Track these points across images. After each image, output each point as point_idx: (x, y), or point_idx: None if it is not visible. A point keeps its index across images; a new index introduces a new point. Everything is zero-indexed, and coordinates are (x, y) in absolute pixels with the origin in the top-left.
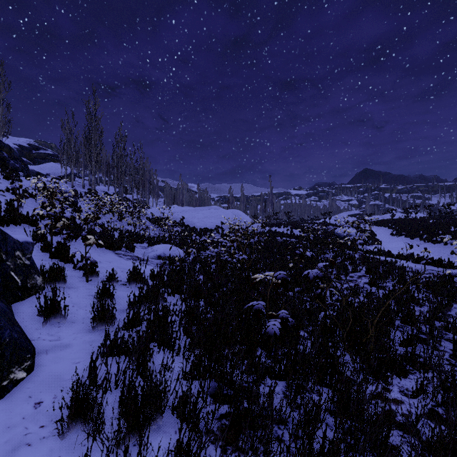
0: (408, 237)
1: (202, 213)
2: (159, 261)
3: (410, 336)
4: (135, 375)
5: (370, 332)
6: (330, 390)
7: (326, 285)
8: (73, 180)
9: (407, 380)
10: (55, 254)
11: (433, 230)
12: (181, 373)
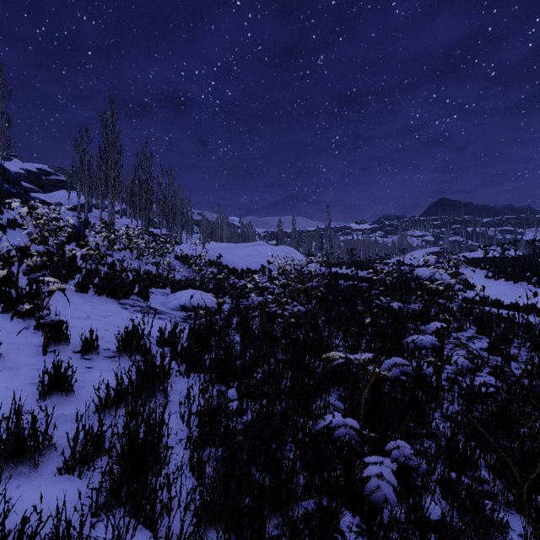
0: (510, 280)
1: (244, 251)
2: (182, 314)
3: None
4: None
5: None
6: None
7: (442, 361)
8: (86, 210)
9: None
10: (11, 307)
11: None
12: None
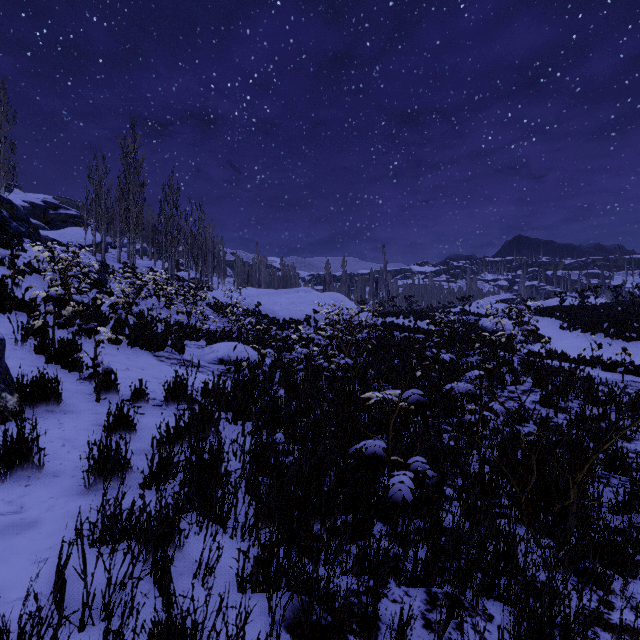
0: (586, 332)
1: (286, 298)
2: (221, 367)
3: (628, 497)
4: (148, 586)
5: (570, 496)
6: (507, 608)
7: (480, 407)
8: (103, 251)
9: (639, 584)
10: (54, 357)
11: (624, 322)
12: (234, 577)
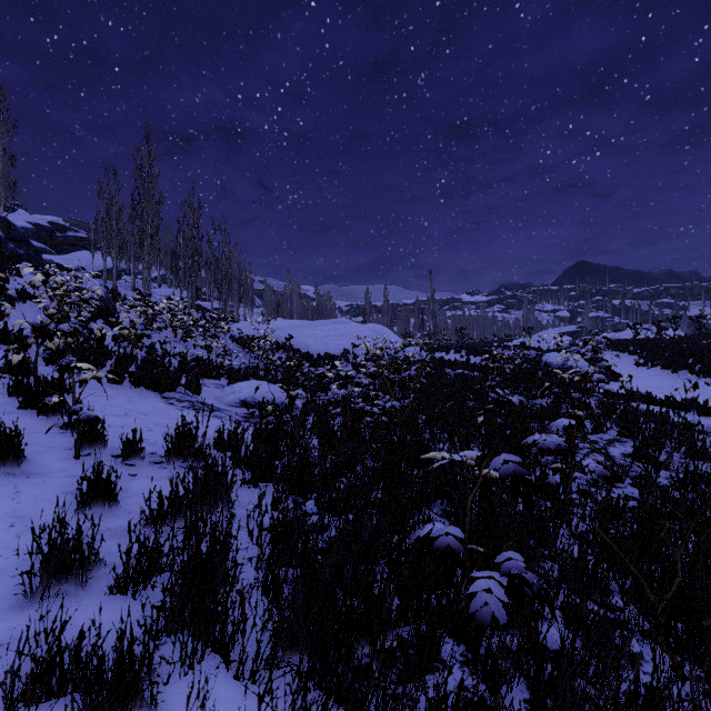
0: (666, 369)
1: (321, 330)
2: (243, 411)
3: None
4: None
5: None
6: None
7: (570, 467)
8: (115, 277)
9: None
10: (31, 400)
11: None
12: None
